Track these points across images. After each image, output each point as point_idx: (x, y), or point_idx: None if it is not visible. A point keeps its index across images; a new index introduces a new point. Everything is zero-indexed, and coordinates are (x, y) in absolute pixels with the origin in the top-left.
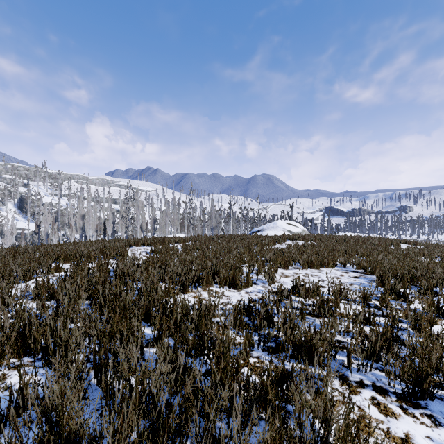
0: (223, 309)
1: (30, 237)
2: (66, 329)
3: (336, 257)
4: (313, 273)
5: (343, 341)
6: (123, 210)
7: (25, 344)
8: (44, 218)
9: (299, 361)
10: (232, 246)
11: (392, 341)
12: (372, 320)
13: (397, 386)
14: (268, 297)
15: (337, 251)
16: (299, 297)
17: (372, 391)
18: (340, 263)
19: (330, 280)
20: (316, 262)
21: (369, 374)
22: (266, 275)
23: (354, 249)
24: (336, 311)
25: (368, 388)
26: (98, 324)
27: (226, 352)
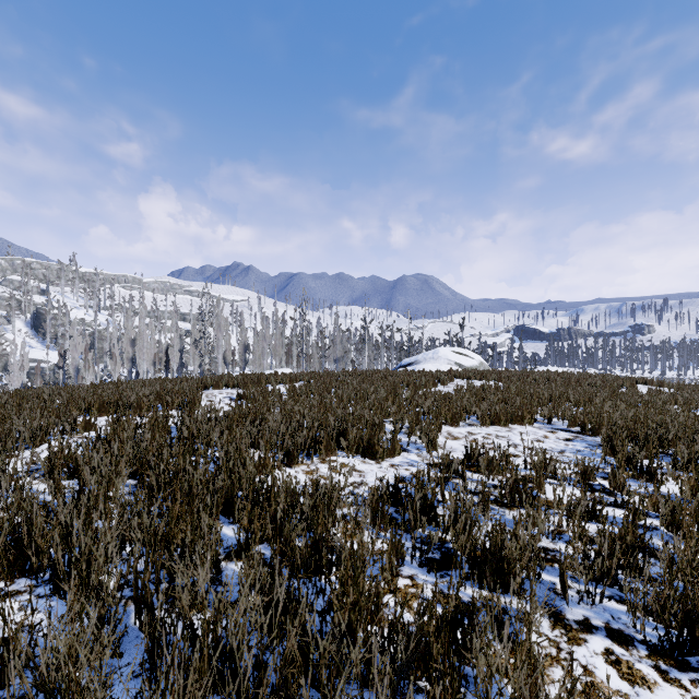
0: (354, 494)
1: (50, 374)
2: (91, 533)
3: (535, 407)
4: (498, 433)
5: (553, 549)
6: (195, 331)
7: (22, 556)
8: (72, 343)
9: (480, 585)
10: (368, 389)
11: (635, 551)
12: (600, 514)
13: (647, 630)
14: (427, 474)
15: (537, 397)
16: (477, 473)
17: (606, 639)
18: (541, 416)
19: (528, 446)
20: (503, 415)
21: (599, 607)
22: (422, 437)
23: (564, 393)
24: (539, 499)
25: (598, 632)
26: (145, 522)
27: (359, 576)
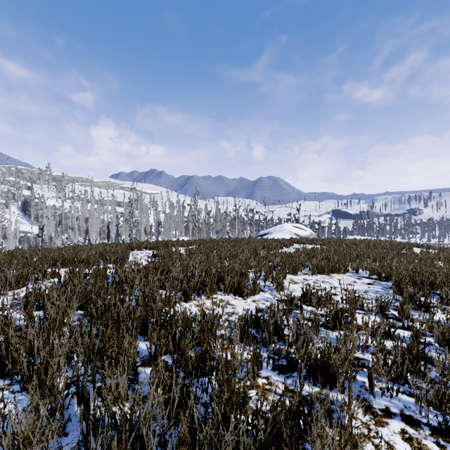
0: (228, 320)
1: (33, 240)
2: (48, 348)
3: (347, 262)
4: (323, 279)
5: (362, 358)
6: (126, 213)
7: (3, 364)
8: (47, 221)
9: (314, 383)
10: (238, 250)
11: (419, 360)
12: (393, 334)
13: (429, 416)
14: (277, 307)
15: (348, 256)
16: (310, 306)
17: (402, 422)
18: (351, 268)
19: (344, 288)
20: (326, 267)
21: (395, 399)
22: (274, 282)
23: (366, 253)
24: (353, 324)
25: (395, 417)
26: (86, 341)
27: (231, 381)
